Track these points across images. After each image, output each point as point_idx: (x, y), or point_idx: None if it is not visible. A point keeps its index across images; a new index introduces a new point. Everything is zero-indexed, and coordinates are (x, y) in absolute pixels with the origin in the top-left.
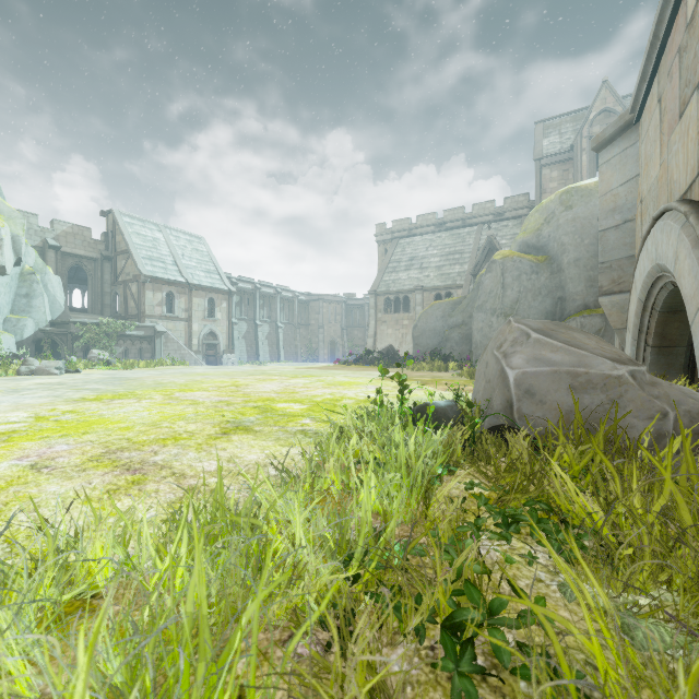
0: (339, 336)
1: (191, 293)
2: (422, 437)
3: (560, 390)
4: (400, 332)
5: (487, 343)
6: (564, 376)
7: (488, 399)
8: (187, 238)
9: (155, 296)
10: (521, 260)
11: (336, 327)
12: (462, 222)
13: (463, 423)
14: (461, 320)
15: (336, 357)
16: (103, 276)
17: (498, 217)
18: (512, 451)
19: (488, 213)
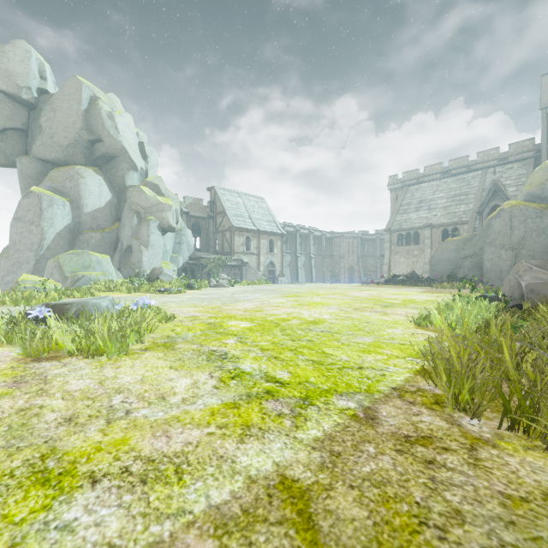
0: (355, 264)
1: (259, 236)
2: (487, 303)
3: (546, 289)
4: (411, 260)
5: (497, 269)
6: (547, 284)
7: (511, 294)
8: (254, 200)
9: (240, 240)
10: (527, 208)
11: (354, 256)
12: (467, 168)
13: (501, 302)
14: (472, 252)
15: (354, 280)
16: (209, 228)
17: (502, 161)
18: (524, 307)
19: (492, 159)
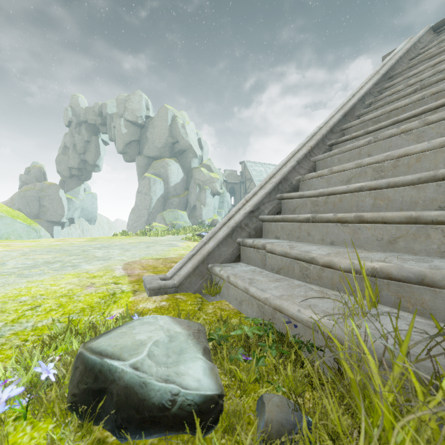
0: None
1: None
2: None
3: None
4: None
5: None
6: None
7: None
8: (273, 168)
9: None
10: None
11: None
12: None
13: None
14: None
15: None
16: (240, 191)
17: None
18: None
19: None
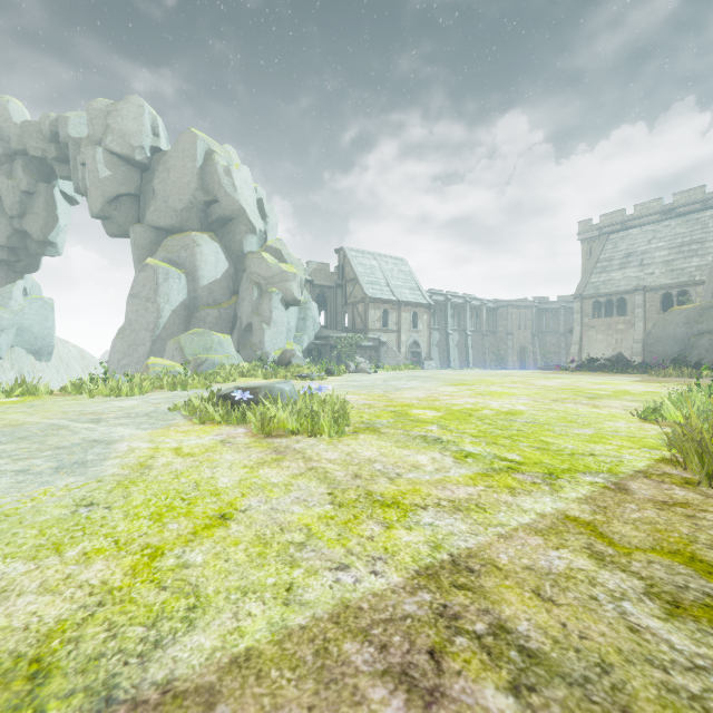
0: (529, 343)
1: (400, 309)
2: None
3: None
4: (613, 338)
5: None
6: None
7: None
8: (393, 262)
9: (375, 313)
10: None
11: (526, 333)
12: (701, 204)
13: None
14: (712, 326)
15: (526, 365)
16: (336, 300)
17: None
18: None
19: None
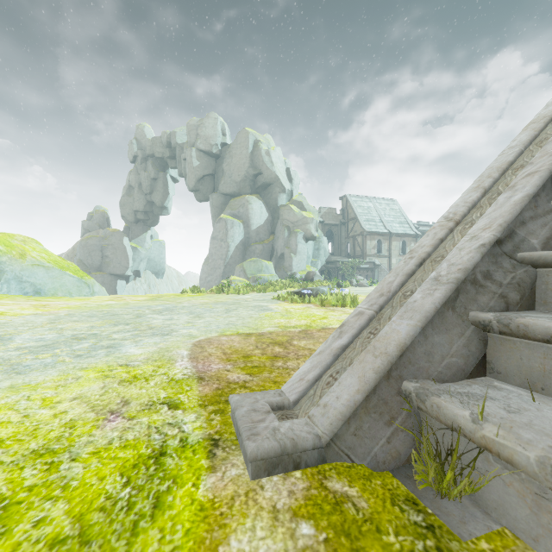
0: None
1: (391, 239)
2: None
3: None
4: None
5: None
6: None
7: None
8: (385, 203)
9: (371, 243)
10: None
11: None
12: None
13: None
14: None
15: None
16: (341, 234)
17: None
18: None
19: None
